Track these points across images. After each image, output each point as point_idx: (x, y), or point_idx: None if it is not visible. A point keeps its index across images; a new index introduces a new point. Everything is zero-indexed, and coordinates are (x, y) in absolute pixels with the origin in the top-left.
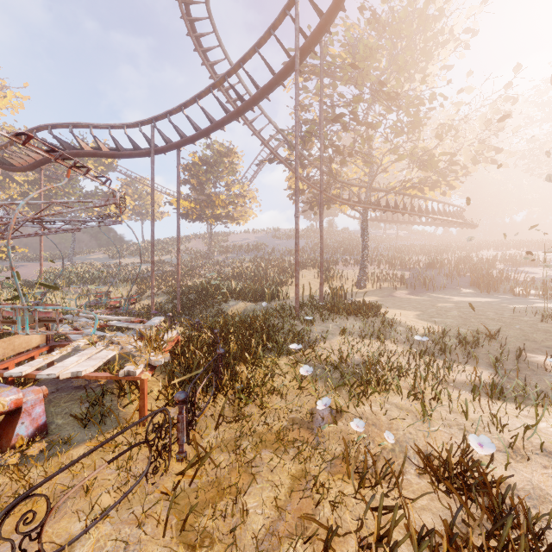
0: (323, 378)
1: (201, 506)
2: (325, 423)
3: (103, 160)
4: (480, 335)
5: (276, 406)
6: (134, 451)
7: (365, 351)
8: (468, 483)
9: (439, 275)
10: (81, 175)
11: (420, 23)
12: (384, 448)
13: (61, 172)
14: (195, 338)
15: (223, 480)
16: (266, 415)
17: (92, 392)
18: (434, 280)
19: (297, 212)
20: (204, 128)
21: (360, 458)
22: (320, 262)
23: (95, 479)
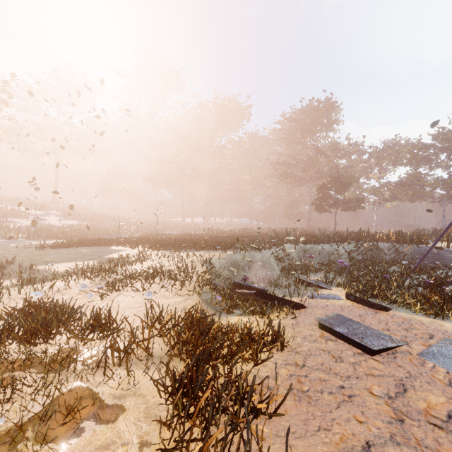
0: None
1: None
2: None
3: None
4: (1, 264)
5: None
6: None
7: None
8: None
9: None
10: None
11: None
12: None
13: None
14: None
15: None
16: None
17: None
18: None
19: None
20: None
21: None
22: None
23: None
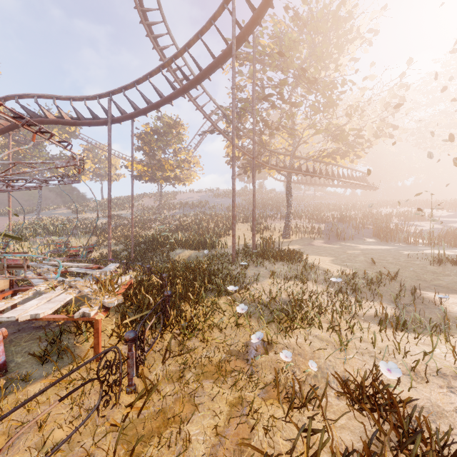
0: (256, 314)
1: (148, 436)
2: (258, 354)
3: (67, 129)
4: (383, 276)
5: (216, 340)
6: (88, 385)
7: (290, 291)
8: (379, 403)
9: (348, 228)
10: (47, 141)
11: (333, 22)
12: (308, 374)
13: (29, 138)
14: (146, 282)
15: (169, 410)
16: (208, 348)
17: (51, 331)
18: (344, 232)
19: (234, 174)
20: (155, 102)
21: (288, 384)
22: (253, 217)
23: (48, 415)
